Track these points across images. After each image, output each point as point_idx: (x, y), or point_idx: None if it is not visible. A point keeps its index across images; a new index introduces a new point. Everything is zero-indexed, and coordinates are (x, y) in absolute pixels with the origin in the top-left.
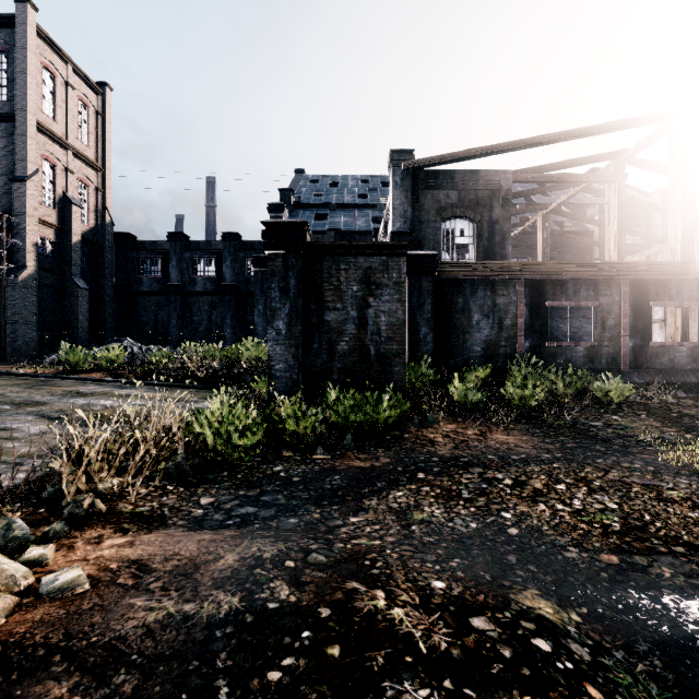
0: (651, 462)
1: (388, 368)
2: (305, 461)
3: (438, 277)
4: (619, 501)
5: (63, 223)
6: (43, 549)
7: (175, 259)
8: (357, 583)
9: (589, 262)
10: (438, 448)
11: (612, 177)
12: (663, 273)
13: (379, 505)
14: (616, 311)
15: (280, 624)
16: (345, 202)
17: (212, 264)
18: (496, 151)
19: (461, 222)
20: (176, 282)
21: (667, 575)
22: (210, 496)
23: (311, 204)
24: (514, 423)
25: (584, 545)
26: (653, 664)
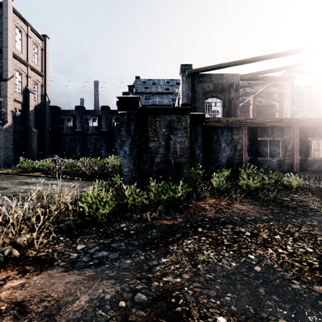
0: (321, 221)
1: (180, 170)
2: (137, 220)
3: (204, 125)
4: (313, 247)
5: (25, 101)
6: None
7: (79, 118)
8: None
9: (279, 118)
10: (207, 212)
11: (288, 77)
12: (315, 123)
13: (178, 249)
14: (292, 142)
15: None
16: (159, 92)
17: (96, 121)
18: (232, 65)
19: (215, 99)
20: (79, 129)
21: None
22: (83, 243)
23: (143, 93)
24: (244, 198)
25: (302, 279)
26: None
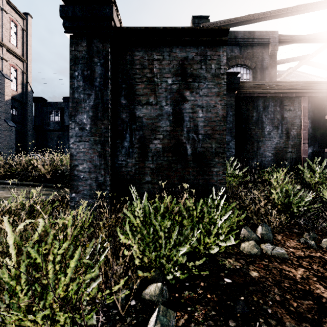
0: None
1: (206, 169)
2: None
3: (237, 95)
4: None
5: (0, 88)
6: None
7: (67, 111)
8: None
9: None
10: None
11: None
12: None
13: None
14: None
15: None
16: None
17: None
18: (268, 16)
19: (241, 69)
20: (68, 124)
21: None
22: None
23: None
24: None
25: None
26: None
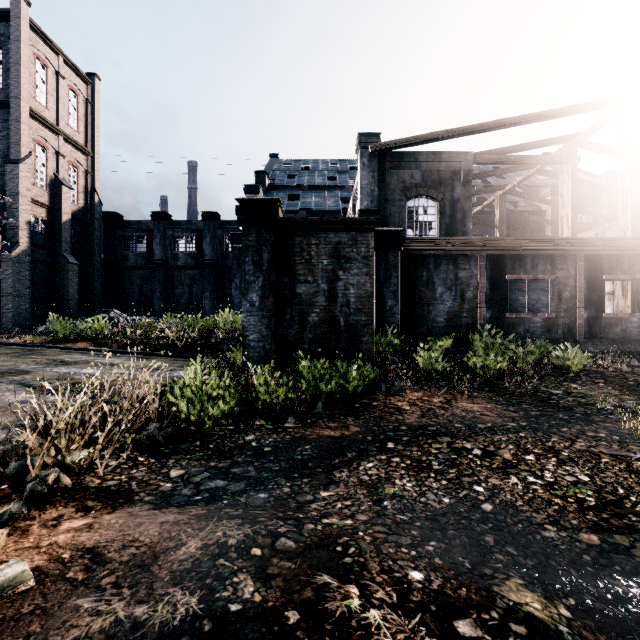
0: (615, 431)
1: (357, 338)
2: (276, 430)
3: (404, 252)
4: (590, 473)
5: (55, 203)
6: None
7: (158, 236)
8: (328, 576)
9: (546, 238)
10: (406, 416)
11: (566, 159)
12: (616, 248)
13: (350, 477)
14: (572, 284)
15: (241, 634)
16: (316, 184)
17: (193, 241)
18: (457, 134)
19: (424, 201)
20: (159, 257)
21: None
22: (180, 468)
23: (285, 186)
24: (478, 391)
25: (562, 523)
26: None
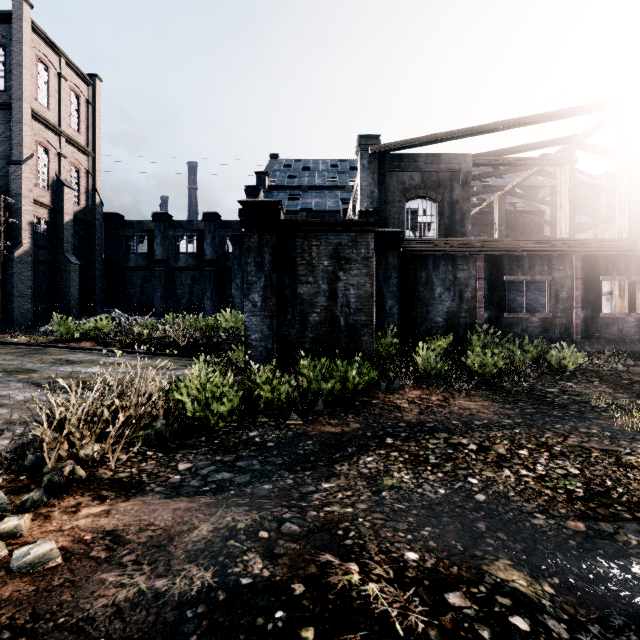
0: (607, 427)
1: (356, 338)
2: (279, 426)
3: (403, 253)
4: (581, 467)
5: (56, 203)
6: (18, 520)
7: (159, 237)
8: (331, 556)
9: (543, 239)
10: (405, 413)
11: (563, 160)
12: (612, 249)
13: (350, 470)
14: (569, 285)
15: (252, 602)
16: (316, 184)
17: (193, 242)
18: (456, 136)
19: (424, 202)
20: (160, 258)
21: (634, 542)
22: (187, 461)
23: (285, 186)
24: (475, 389)
25: (551, 511)
26: (630, 639)
